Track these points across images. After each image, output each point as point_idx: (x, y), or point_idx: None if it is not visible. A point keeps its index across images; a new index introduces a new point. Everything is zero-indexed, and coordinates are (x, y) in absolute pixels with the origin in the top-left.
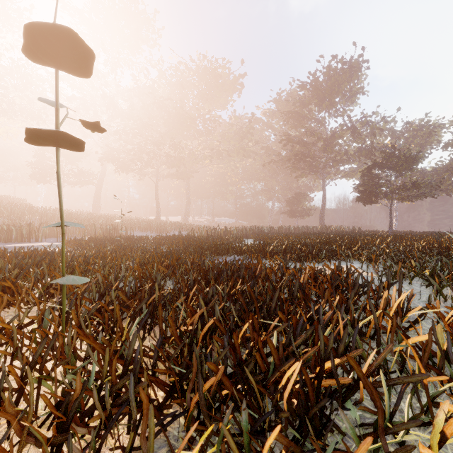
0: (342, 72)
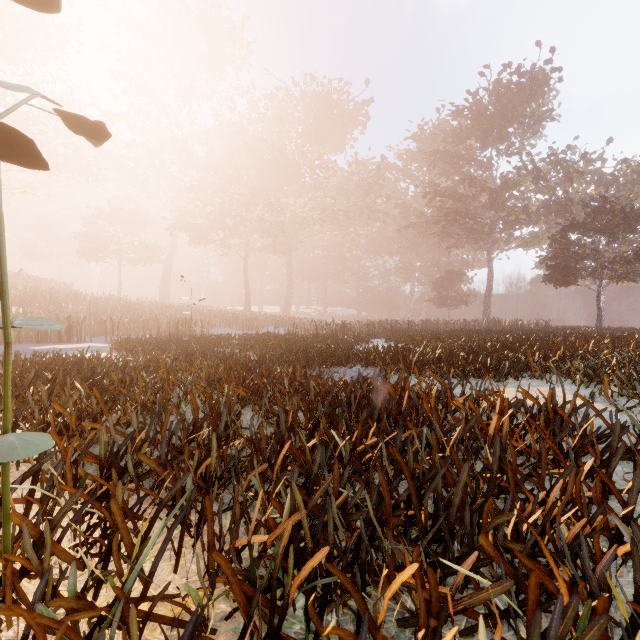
0: (519, 88)
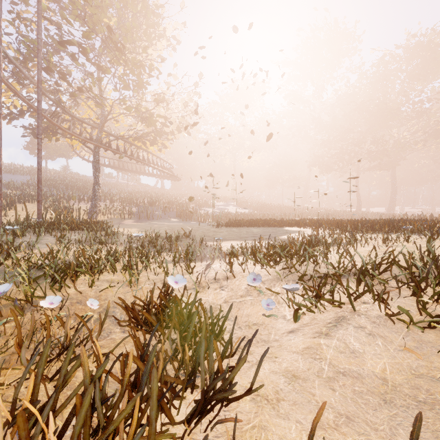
0: None
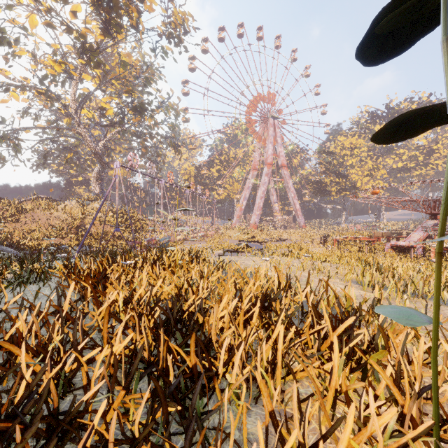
0: None
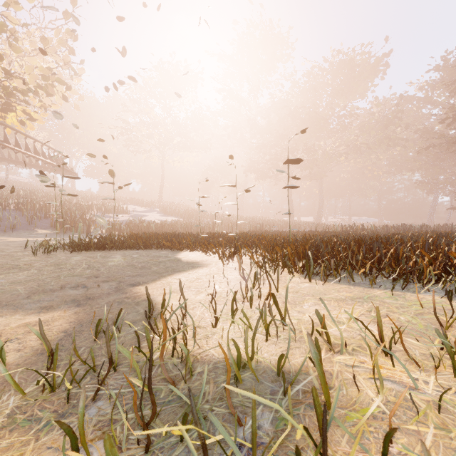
0: None
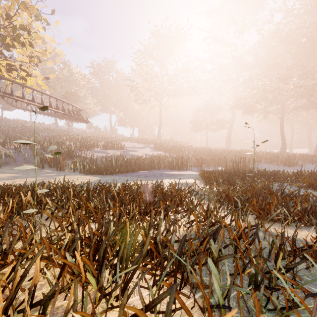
0: None
